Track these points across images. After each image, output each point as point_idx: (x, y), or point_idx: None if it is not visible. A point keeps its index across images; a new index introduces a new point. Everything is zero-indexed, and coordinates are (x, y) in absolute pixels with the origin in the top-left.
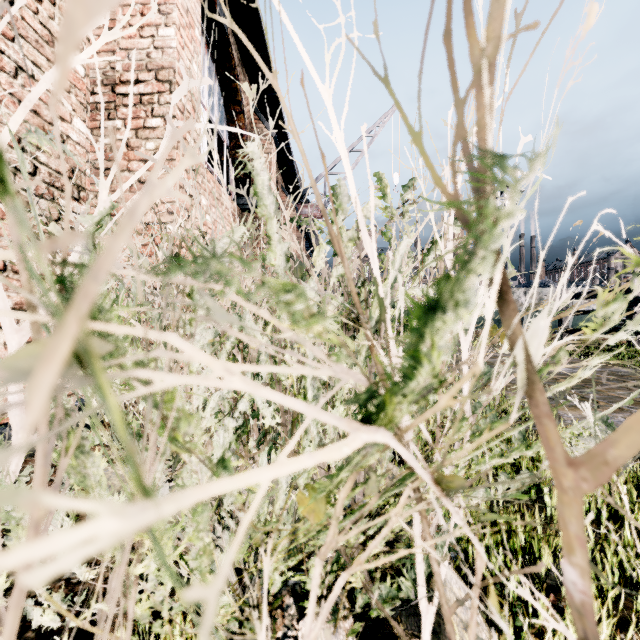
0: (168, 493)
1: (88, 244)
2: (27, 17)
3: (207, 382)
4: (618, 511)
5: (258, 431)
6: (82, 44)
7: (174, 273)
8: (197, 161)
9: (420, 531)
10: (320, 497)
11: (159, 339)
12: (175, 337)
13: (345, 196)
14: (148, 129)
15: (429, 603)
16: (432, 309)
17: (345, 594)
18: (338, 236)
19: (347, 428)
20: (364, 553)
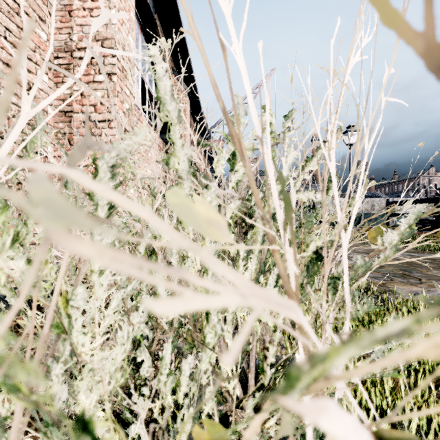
0: (66, 395)
1: None
2: None
3: None
4: None
5: None
6: (45, 17)
7: None
8: None
9: None
10: (220, 434)
11: None
12: None
13: (242, 110)
14: (96, 83)
15: None
16: None
17: None
18: (239, 134)
19: None
20: None
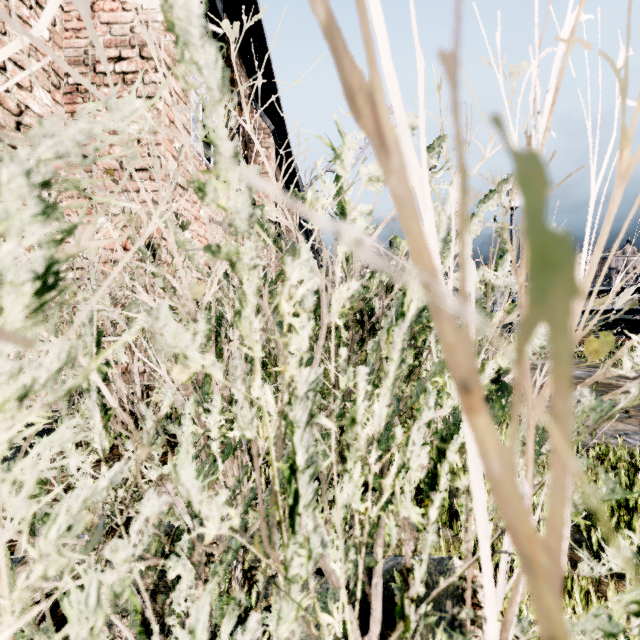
0: None
1: None
2: None
3: None
4: None
5: (247, 451)
6: (46, 2)
7: None
8: None
9: None
10: None
11: None
12: None
13: None
14: None
15: None
16: None
17: None
18: (371, 76)
19: None
20: None
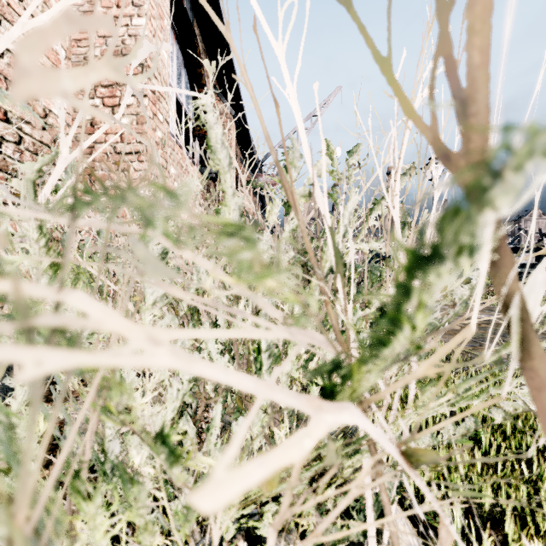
0: (119, 449)
1: (28, 193)
2: (12, 3)
3: (116, 359)
4: (544, 447)
5: None
6: None
7: (80, 210)
8: (125, 81)
9: (370, 477)
10: None
11: (54, 299)
12: (80, 295)
13: (297, 154)
14: None
15: (377, 541)
16: (427, 258)
17: (297, 537)
18: (292, 187)
19: (308, 408)
20: (321, 525)
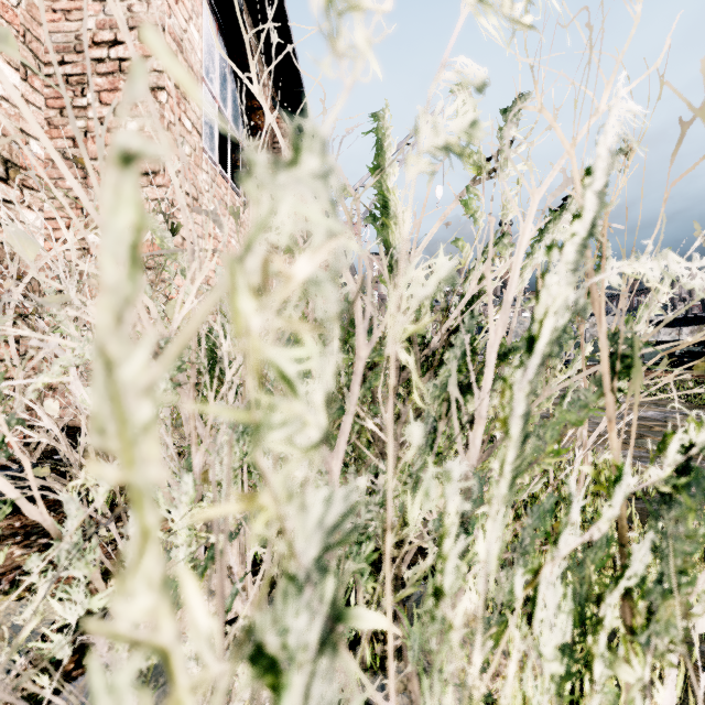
0: None
1: None
2: None
3: None
4: None
5: None
6: None
7: None
8: None
9: None
10: None
11: None
12: None
13: None
14: (129, 104)
15: None
16: None
17: None
18: None
19: None
20: None
